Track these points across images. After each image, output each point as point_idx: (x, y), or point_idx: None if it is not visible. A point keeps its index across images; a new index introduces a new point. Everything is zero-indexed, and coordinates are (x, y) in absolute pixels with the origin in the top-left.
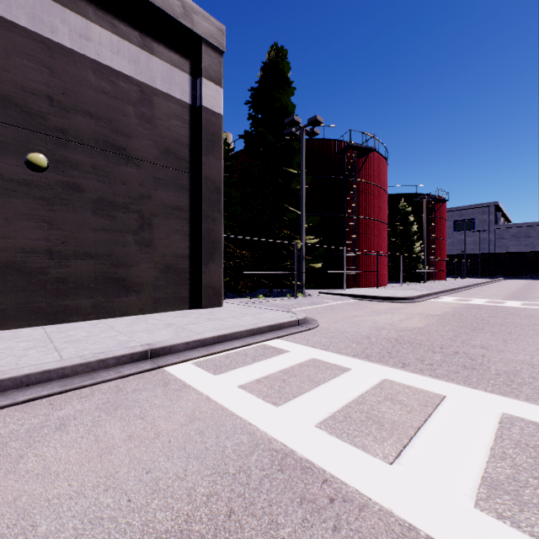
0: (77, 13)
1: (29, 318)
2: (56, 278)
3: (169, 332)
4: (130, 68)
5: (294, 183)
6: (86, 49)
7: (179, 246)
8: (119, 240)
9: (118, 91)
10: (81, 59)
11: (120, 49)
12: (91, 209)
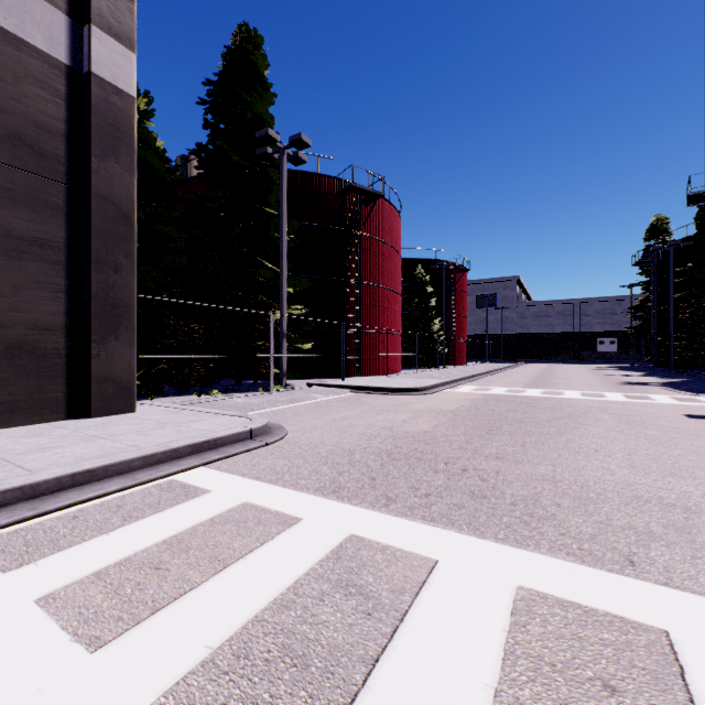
0: None
1: None
2: None
3: None
4: None
5: (271, 227)
6: None
7: (43, 309)
8: None
9: None
10: None
11: None
12: None
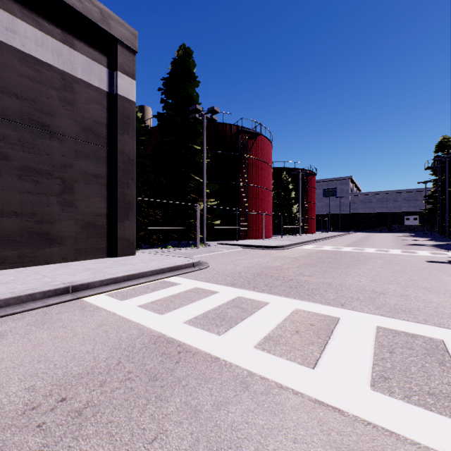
0: (4, 10)
1: None
2: None
3: (88, 274)
4: (53, 59)
5: (198, 157)
6: (12, 40)
7: (98, 206)
8: (43, 201)
9: (42, 77)
10: (7, 48)
11: (44, 42)
12: (17, 175)
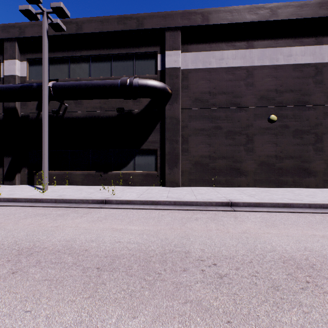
0: (286, 47)
1: (268, 184)
2: (278, 167)
3: None
4: (310, 59)
5: None
6: (289, 61)
7: None
8: (304, 149)
9: (304, 74)
10: (287, 67)
11: (305, 52)
12: (291, 135)
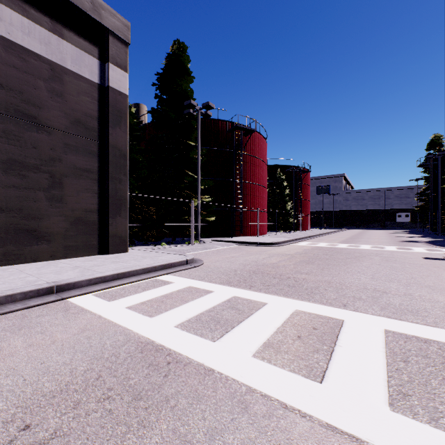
0: None
1: None
2: None
3: (75, 272)
4: (41, 48)
5: (192, 153)
6: None
7: (89, 202)
8: (30, 196)
9: (29, 67)
10: None
11: (31, 31)
12: (1, 168)
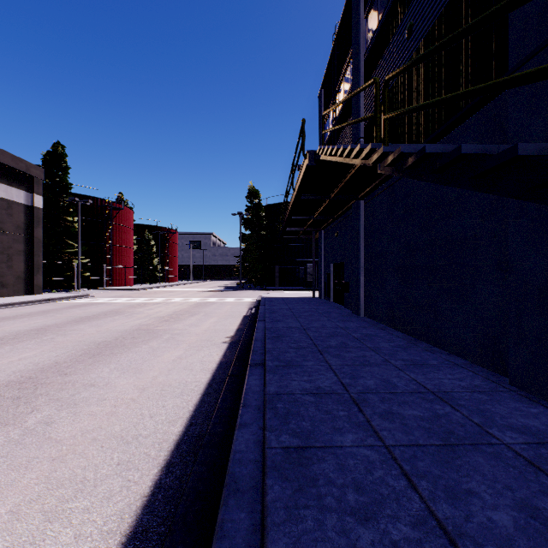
0: None
1: None
2: None
3: (44, 297)
4: (4, 195)
5: (73, 228)
6: None
7: (23, 267)
8: (0, 266)
9: (0, 205)
10: None
11: (1, 187)
12: None
